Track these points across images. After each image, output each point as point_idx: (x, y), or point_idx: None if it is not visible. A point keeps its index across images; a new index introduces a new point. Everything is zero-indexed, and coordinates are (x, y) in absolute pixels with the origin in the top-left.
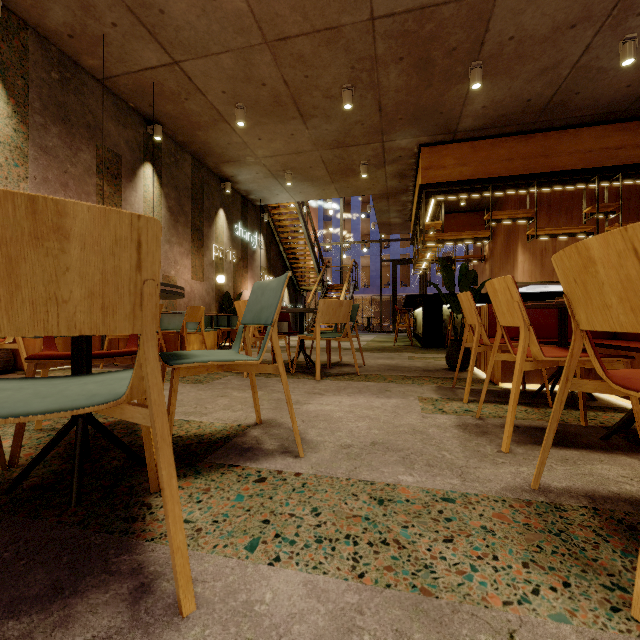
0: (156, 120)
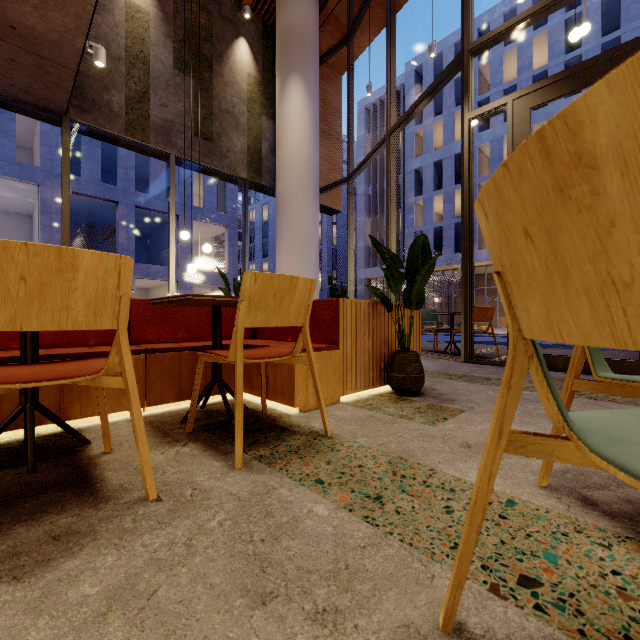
0: None
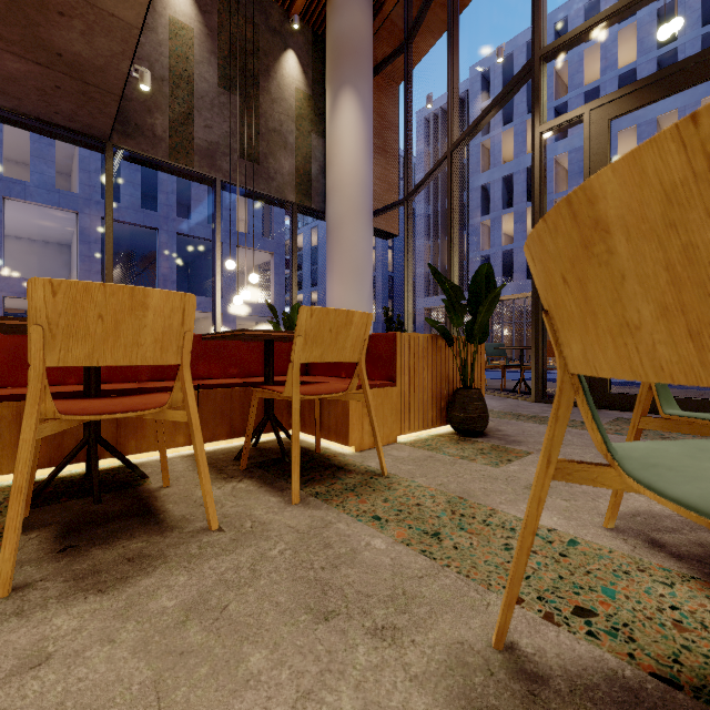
0: None
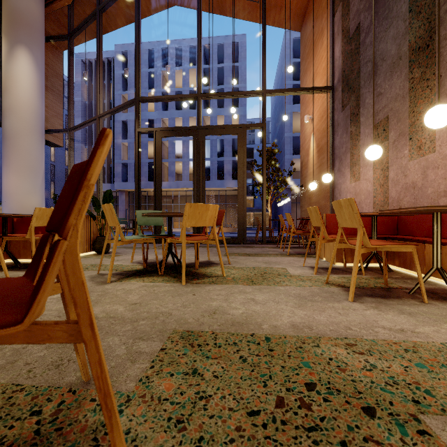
0: None
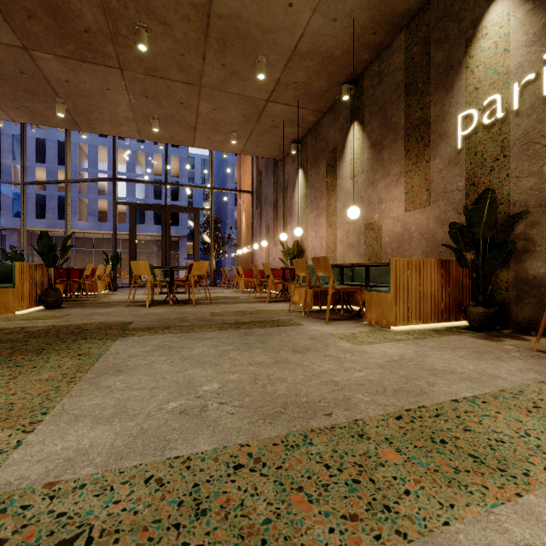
0: (347, 81)
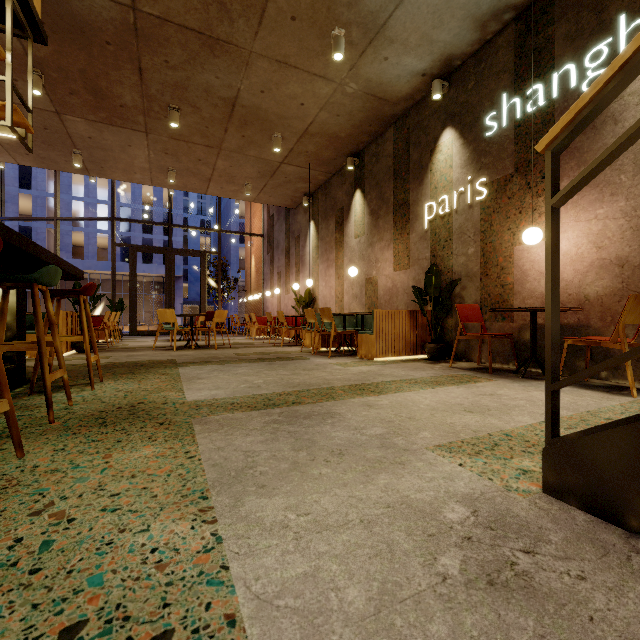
0: (352, 153)
